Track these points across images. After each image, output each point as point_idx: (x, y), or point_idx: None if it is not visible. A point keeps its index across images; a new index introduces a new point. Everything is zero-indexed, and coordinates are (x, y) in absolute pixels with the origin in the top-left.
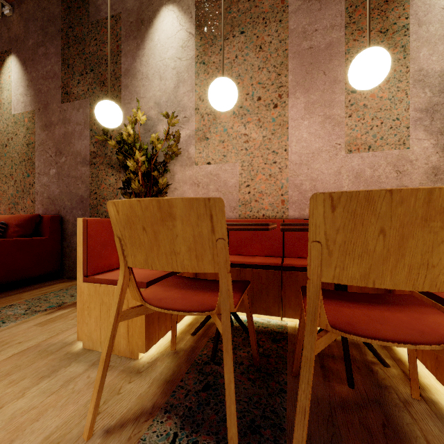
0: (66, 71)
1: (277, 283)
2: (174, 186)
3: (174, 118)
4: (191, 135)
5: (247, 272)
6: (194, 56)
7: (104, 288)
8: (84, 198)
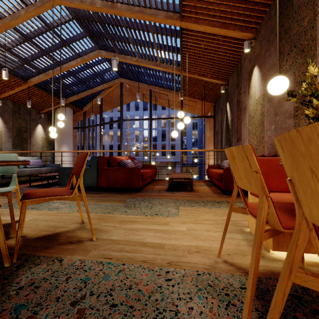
0: (279, 58)
1: None
2: None
3: None
4: None
5: None
6: None
7: (256, 200)
8: None
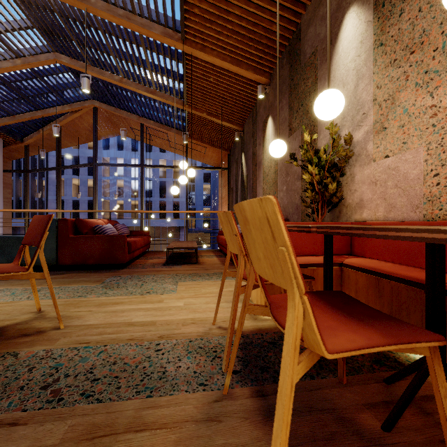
0: (290, 114)
1: (420, 306)
2: (354, 188)
3: (334, 127)
4: (369, 131)
5: (385, 283)
6: (372, 44)
7: None
8: (298, 205)
